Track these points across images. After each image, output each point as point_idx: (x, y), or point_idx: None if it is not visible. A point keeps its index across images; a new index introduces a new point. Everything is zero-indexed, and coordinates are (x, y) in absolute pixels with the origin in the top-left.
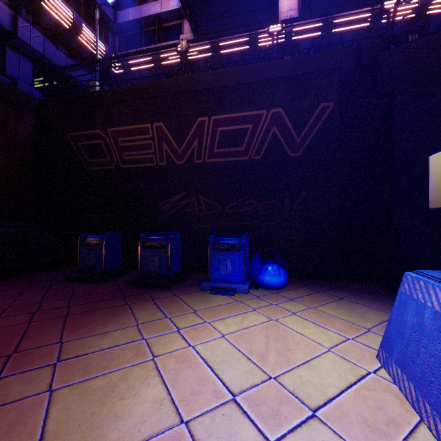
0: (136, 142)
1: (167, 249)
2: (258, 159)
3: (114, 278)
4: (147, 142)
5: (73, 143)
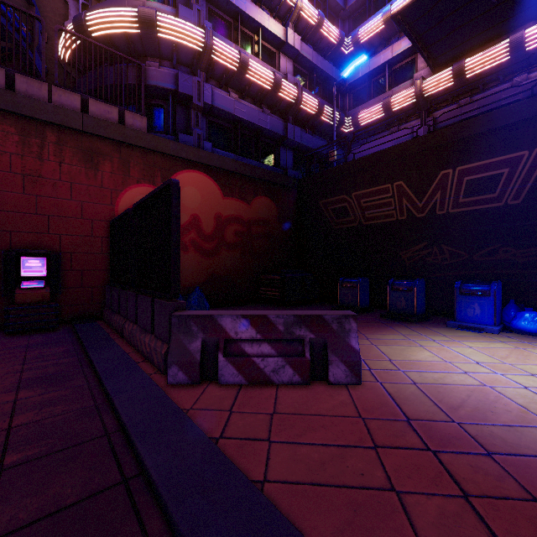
0: (377, 201)
1: (412, 292)
2: (516, 204)
3: (365, 312)
4: (388, 200)
5: (324, 208)
